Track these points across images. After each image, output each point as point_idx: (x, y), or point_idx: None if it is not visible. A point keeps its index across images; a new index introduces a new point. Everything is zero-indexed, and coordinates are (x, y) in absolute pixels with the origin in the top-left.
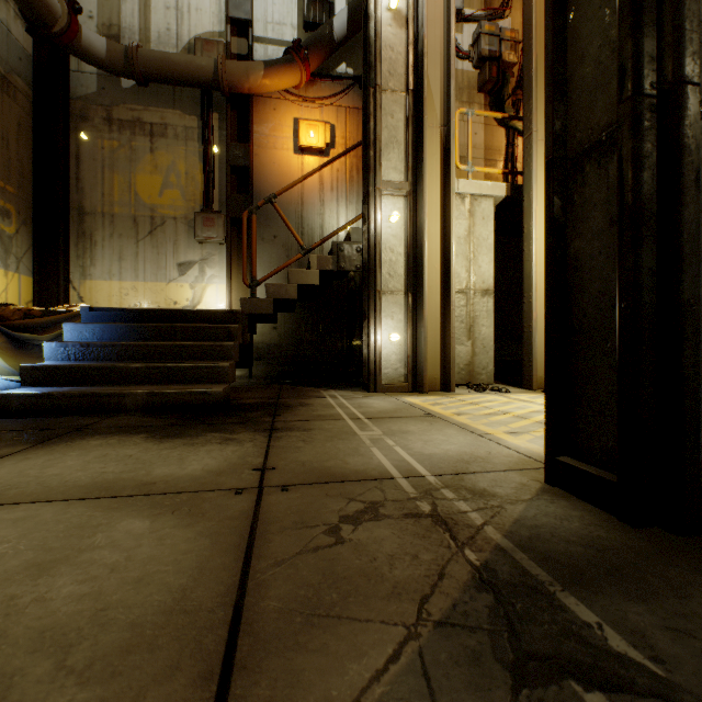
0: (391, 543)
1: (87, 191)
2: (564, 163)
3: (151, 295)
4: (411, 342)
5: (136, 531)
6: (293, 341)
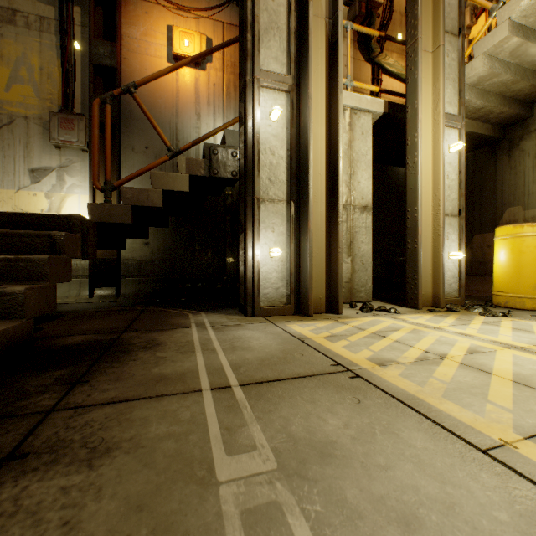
0: None
1: None
2: None
3: None
4: (294, 258)
5: None
6: (167, 258)
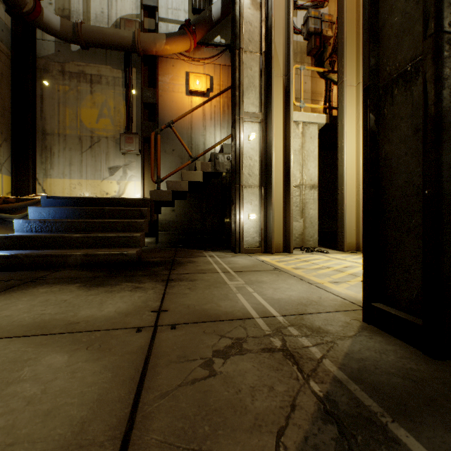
0: (252, 375)
1: (48, 119)
2: (377, 89)
3: (91, 188)
4: (264, 220)
5: (56, 365)
6: (185, 219)
